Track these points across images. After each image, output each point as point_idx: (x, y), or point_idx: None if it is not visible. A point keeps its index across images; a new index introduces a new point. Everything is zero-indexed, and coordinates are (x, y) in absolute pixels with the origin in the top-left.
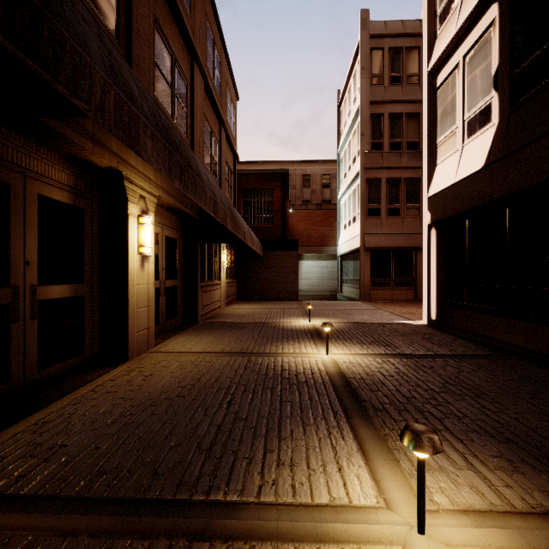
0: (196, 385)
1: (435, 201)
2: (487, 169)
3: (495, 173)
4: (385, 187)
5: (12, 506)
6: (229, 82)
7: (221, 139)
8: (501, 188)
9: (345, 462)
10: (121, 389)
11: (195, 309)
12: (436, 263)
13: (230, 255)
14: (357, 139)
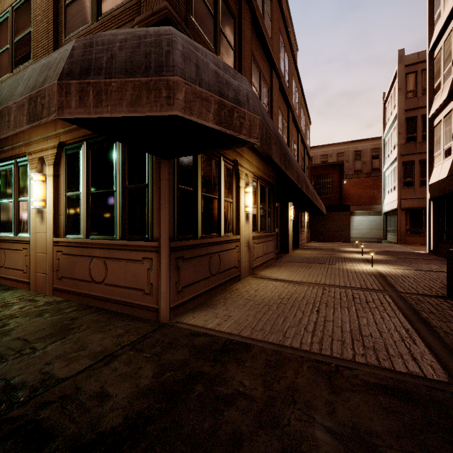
0: (317, 257)
1: (431, 187)
2: (447, 178)
3: (449, 181)
4: (418, 166)
5: (298, 262)
6: (307, 121)
7: (305, 156)
8: (451, 188)
9: (360, 264)
10: (296, 256)
11: (298, 241)
12: (432, 220)
13: (307, 215)
14: (396, 134)
